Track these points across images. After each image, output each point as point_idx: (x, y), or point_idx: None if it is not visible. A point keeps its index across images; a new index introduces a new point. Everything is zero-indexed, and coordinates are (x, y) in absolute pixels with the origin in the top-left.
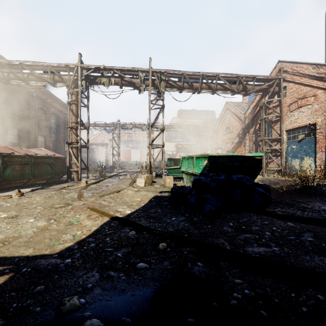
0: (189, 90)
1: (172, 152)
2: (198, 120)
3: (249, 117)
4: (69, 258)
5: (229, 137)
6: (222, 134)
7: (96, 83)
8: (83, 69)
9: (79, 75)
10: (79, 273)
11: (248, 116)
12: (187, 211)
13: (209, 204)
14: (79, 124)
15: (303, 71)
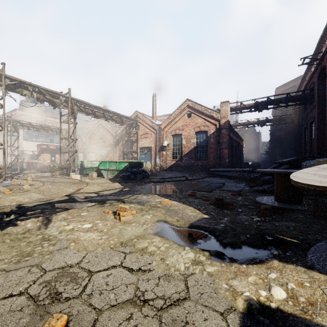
0: (93, 116)
1: (33, 152)
2: (52, 119)
3: (119, 135)
4: (129, 186)
5: (102, 145)
6: (95, 142)
7: (15, 91)
8: (6, 77)
9: (3, 83)
10: (136, 186)
11: (118, 135)
12: (132, 180)
13: (138, 177)
14: (3, 129)
15: (147, 121)
